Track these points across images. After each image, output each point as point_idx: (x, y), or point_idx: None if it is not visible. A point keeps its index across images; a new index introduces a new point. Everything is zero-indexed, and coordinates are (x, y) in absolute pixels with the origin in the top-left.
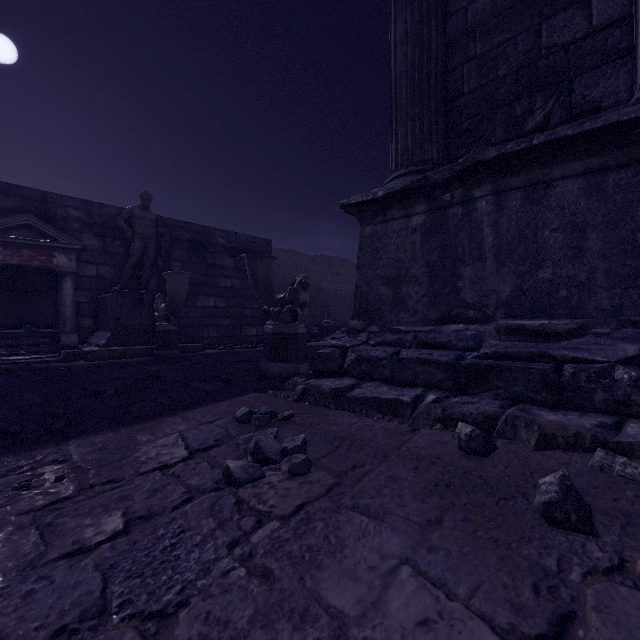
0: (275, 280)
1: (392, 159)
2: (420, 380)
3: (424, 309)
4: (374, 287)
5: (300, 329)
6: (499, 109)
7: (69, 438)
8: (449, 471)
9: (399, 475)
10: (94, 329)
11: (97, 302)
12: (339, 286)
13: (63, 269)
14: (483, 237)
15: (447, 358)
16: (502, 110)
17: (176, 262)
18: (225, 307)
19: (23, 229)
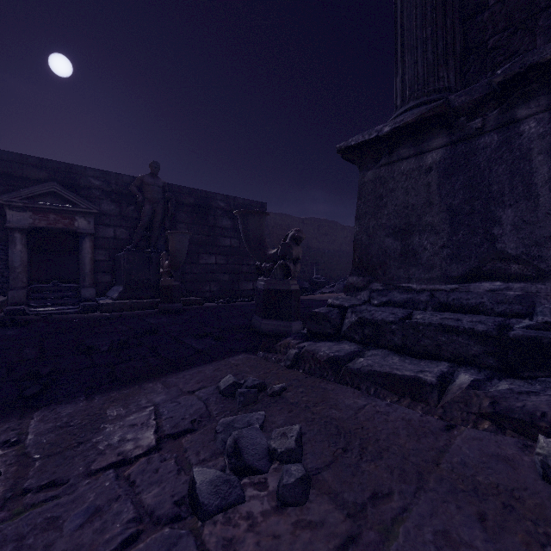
0: (270, 240)
1: (397, 94)
2: (444, 352)
3: (443, 263)
4: (377, 239)
5: (292, 285)
6: (541, 13)
7: (37, 407)
8: (550, 537)
9: (456, 532)
10: (112, 284)
11: (114, 260)
12: (327, 245)
13: (83, 231)
14: (532, 168)
15: (484, 326)
16: (546, 14)
17: (182, 224)
18: (225, 264)
19: (49, 196)
